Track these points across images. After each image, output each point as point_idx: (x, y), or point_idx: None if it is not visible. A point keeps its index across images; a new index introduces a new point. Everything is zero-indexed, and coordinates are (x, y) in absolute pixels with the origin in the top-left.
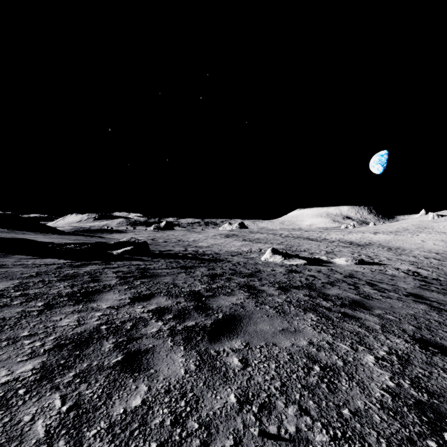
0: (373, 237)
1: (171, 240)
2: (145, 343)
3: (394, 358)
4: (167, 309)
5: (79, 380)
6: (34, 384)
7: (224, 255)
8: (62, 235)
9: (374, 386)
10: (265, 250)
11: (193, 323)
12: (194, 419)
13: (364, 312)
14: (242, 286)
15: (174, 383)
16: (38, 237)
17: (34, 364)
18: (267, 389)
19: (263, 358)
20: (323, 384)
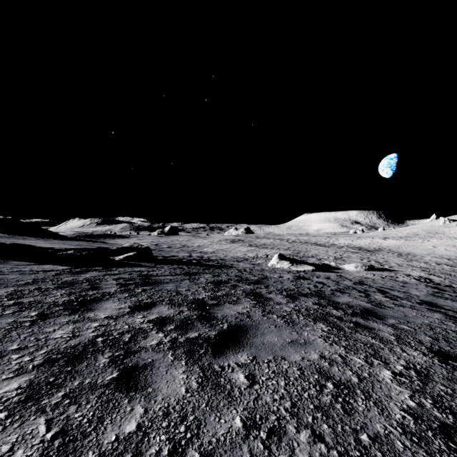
0: (382, 243)
1: (175, 246)
2: (144, 357)
3: (412, 373)
4: (168, 318)
5: (69, 401)
6: (18, 406)
7: (230, 261)
8: (64, 240)
9: (393, 406)
10: (271, 256)
11: (196, 335)
12: (195, 448)
13: (377, 322)
14: (248, 293)
15: (173, 404)
16: (38, 243)
17: (20, 382)
18: (276, 410)
19: (271, 374)
20: (338, 404)
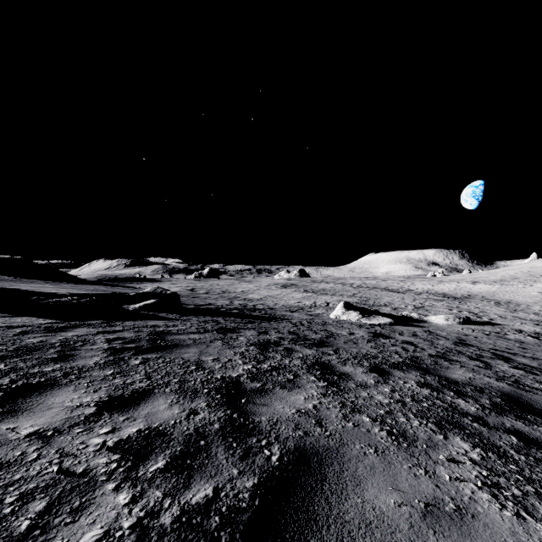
0: (472, 288)
1: (214, 291)
2: None
3: None
4: (162, 434)
5: None
6: None
7: (281, 311)
8: (79, 285)
9: None
10: (333, 304)
11: (209, 492)
12: None
13: None
14: (310, 364)
15: None
16: (43, 287)
17: None
18: None
19: None
20: None
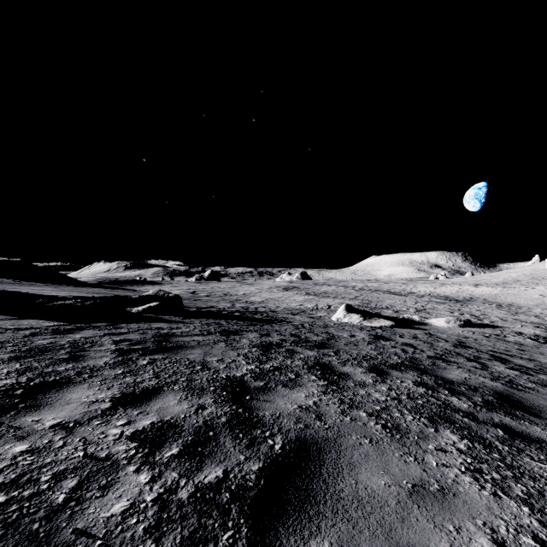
0: (474, 291)
1: (216, 294)
2: None
3: None
4: (174, 426)
5: None
6: None
7: (282, 314)
8: (80, 287)
9: None
10: (335, 307)
11: (219, 474)
12: None
13: (537, 423)
14: (311, 365)
15: None
16: (45, 290)
17: None
18: None
19: None
20: None
